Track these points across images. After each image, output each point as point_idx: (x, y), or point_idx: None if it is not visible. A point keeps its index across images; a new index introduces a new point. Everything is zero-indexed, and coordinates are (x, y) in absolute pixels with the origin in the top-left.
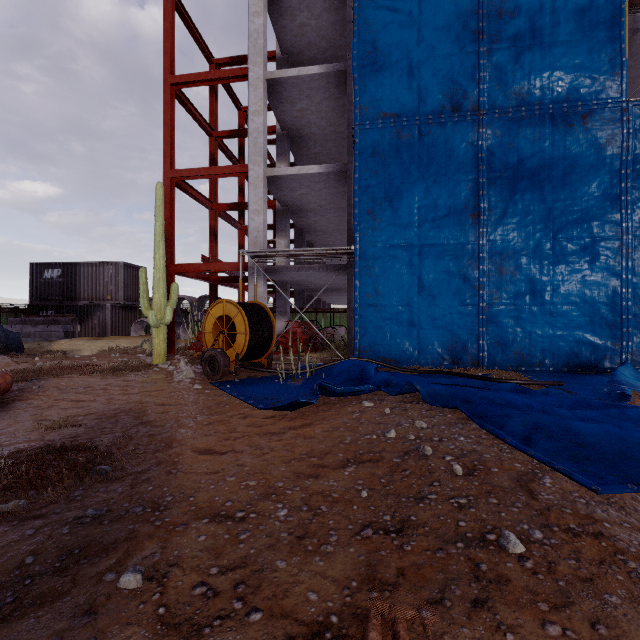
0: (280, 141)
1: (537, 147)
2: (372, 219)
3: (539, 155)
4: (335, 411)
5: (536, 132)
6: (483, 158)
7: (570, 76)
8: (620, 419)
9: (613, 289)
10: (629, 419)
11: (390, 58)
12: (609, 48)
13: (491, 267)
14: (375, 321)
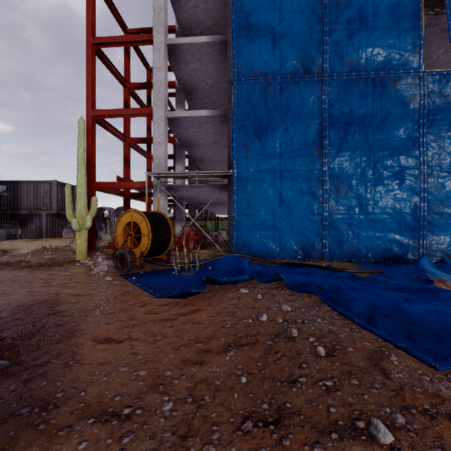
0: (178, 93)
1: (363, 101)
2: (246, 150)
3: (364, 107)
4: (218, 298)
5: (362, 91)
6: (326, 108)
7: (385, 52)
8: (433, 300)
9: (414, 203)
10: (439, 300)
11: (259, 32)
12: (412, 34)
13: (331, 187)
14: (248, 226)
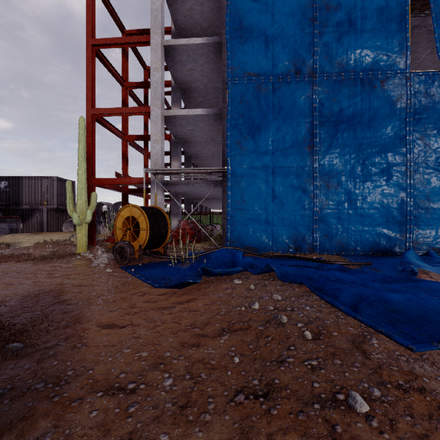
0: (174, 92)
1: (352, 101)
2: (240, 148)
3: (353, 106)
4: (213, 288)
5: (351, 91)
6: (316, 107)
7: (373, 53)
8: (415, 290)
9: (401, 199)
10: (421, 289)
11: (252, 34)
12: (398, 36)
13: (321, 183)
14: (242, 220)
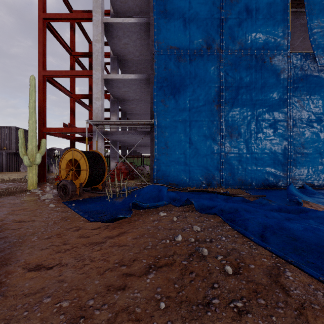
0: (113, 61)
1: (249, 72)
2: (164, 105)
3: (250, 76)
4: (142, 220)
5: (248, 64)
6: (222, 75)
7: (264, 37)
8: (306, 218)
9: (284, 146)
10: (310, 218)
11: (174, 16)
12: (282, 24)
13: (226, 134)
14: (166, 162)
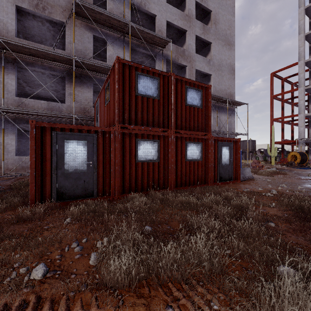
0: (310, 98)
1: None
2: None
3: None
4: None
5: None
6: None
7: None
8: None
9: None
10: None
11: None
12: None
13: None
14: None
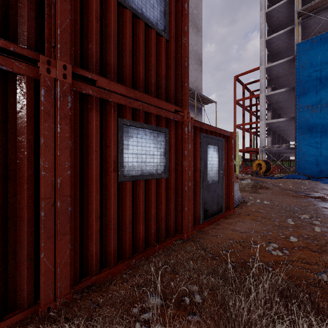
0: (268, 106)
1: None
2: (302, 136)
3: None
4: (288, 180)
5: None
6: None
7: None
8: None
9: None
10: None
11: (309, 90)
12: None
13: None
14: (303, 164)
